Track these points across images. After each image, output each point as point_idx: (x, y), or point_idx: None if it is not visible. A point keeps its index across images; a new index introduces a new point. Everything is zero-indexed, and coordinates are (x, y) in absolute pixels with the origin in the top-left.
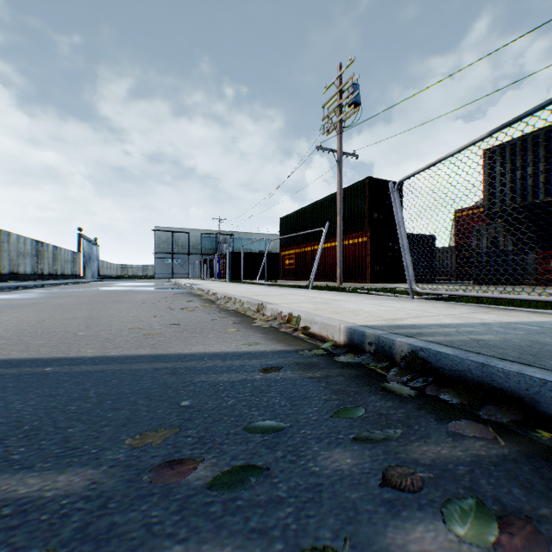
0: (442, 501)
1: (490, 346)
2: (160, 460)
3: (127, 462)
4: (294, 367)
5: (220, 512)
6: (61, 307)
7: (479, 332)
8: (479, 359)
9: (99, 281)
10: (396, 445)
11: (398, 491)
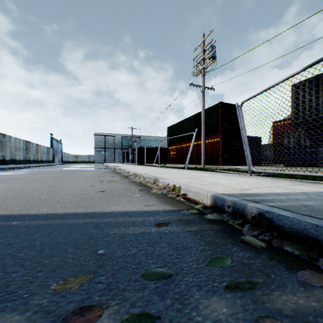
0: None
1: (316, 210)
2: (74, 306)
3: (48, 308)
4: (178, 223)
5: None
6: (36, 180)
7: (303, 199)
8: (313, 221)
9: (62, 164)
10: (260, 294)
11: None
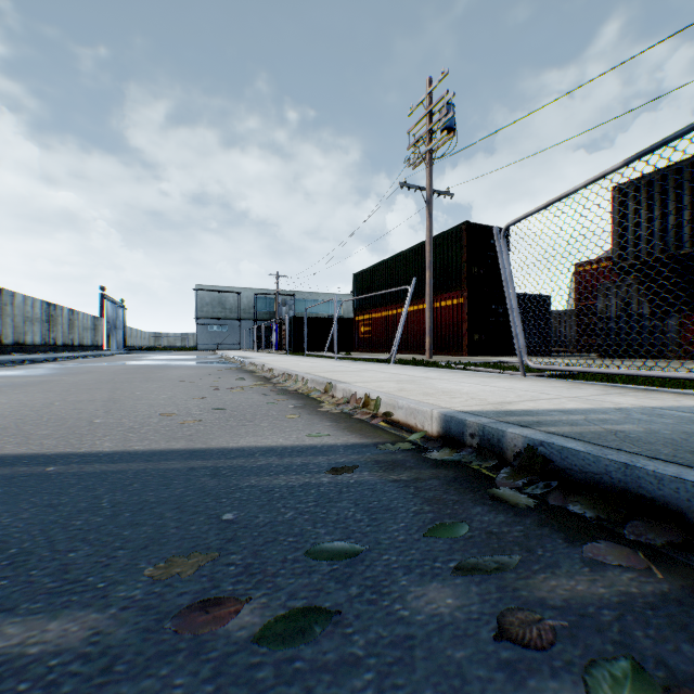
0: (583, 664)
1: (632, 439)
2: (191, 599)
3: (145, 602)
4: (373, 467)
5: (271, 680)
6: (76, 386)
7: (615, 420)
8: (620, 457)
9: (126, 354)
10: (513, 578)
11: (520, 647)
